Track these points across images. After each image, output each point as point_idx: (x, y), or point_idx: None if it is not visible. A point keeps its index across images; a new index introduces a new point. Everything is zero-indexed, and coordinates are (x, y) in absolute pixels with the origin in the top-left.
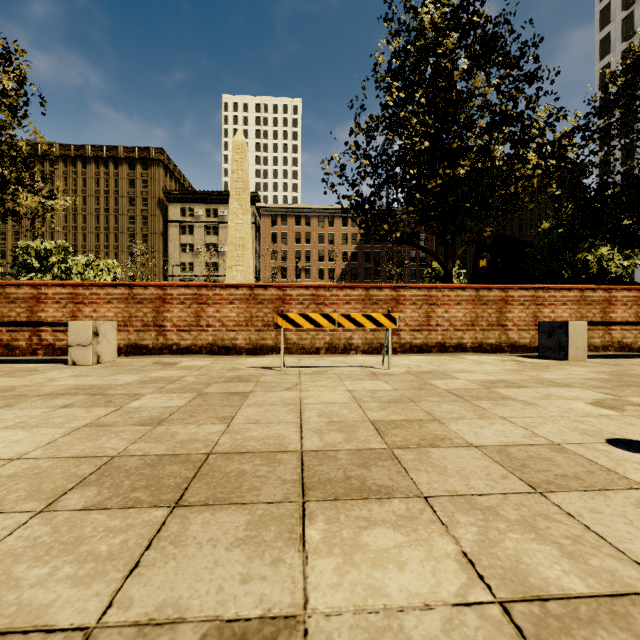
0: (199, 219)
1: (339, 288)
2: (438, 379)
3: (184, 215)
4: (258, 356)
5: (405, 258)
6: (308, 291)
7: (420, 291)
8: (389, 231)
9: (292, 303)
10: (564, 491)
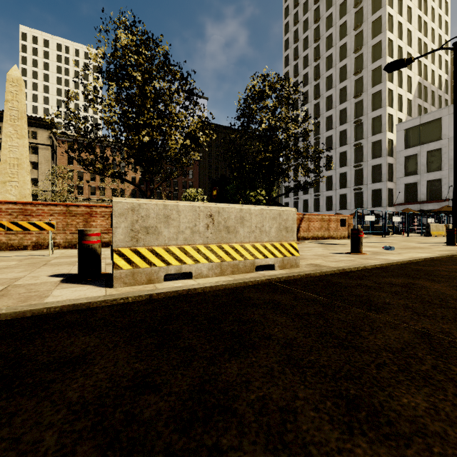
0: None
1: (44, 205)
2: (64, 259)
3: None
4: None
5: (179, 185)
6: (17, 206)
7: (107, 209)
8: (104, 169)
9: (2, 214)
10: None
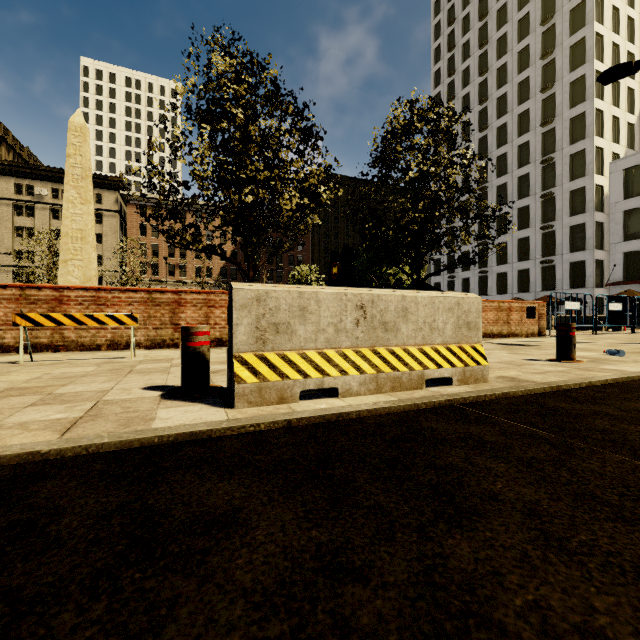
0: (42, 199)
1: (121, 291)
2: (151, 363)
3: (20, 192)
4: (28, 354)
5: (284, 261)
6: (88, 293)
7: (200, 295)
8: (193, 241)
9: (70, 304)
10: (44, 405)
